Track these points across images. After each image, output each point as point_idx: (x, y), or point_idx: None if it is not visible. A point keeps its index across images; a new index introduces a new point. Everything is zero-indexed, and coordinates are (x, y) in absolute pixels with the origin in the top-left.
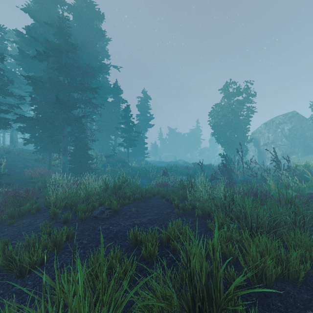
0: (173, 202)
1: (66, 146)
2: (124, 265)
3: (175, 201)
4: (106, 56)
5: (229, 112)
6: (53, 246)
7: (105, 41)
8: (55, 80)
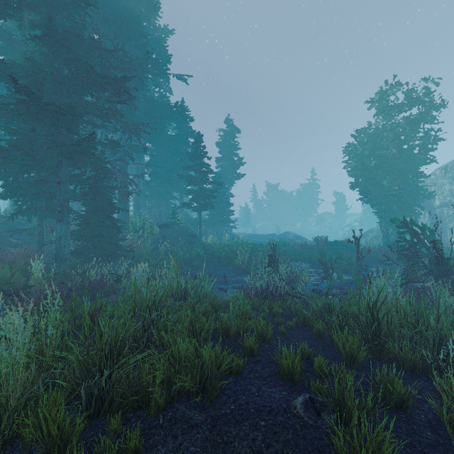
0: None
1: (64, 203)
2: None
3: None
4: (165, 57)
5: (390, 139)
6: None
7: (163, 33)
8: (40, 66)
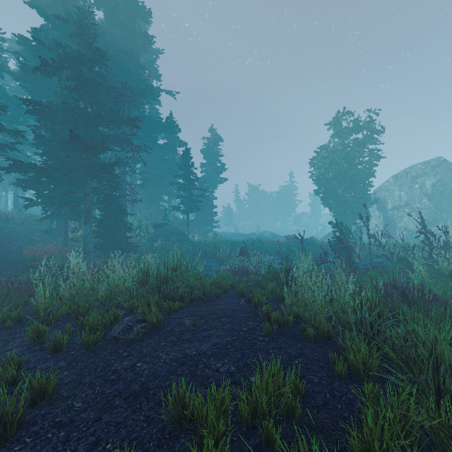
0: (259, 307)
1: (89, 210)
2: None
3: (264, 306)
4: (156, 76)
5: (342, 157)
6: None
7: (154, 54)
8: (71, 107)
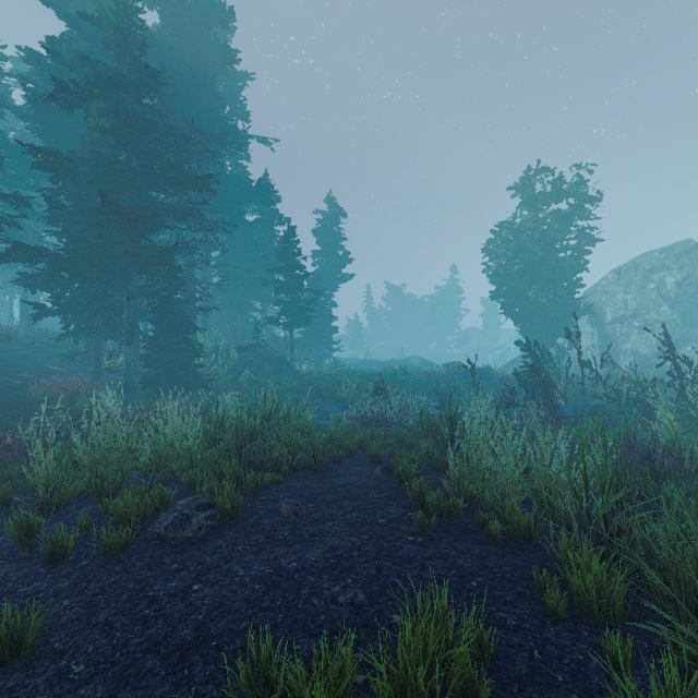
0: (406, 483)
1: (134, 322)
2: None
3: (414, 481)
4: (242, 114)
5: (534, 240)
6: None
7: (240, 80)
8: (106, 159)
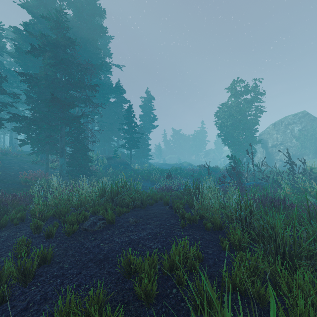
0: (177, 211)
1: (63, 147)
2: (106, 316)
3: (180, 210)
4: (108, 54)
5: (236, 111)
6: (20, 275)
7: (107, 39)
8: (51, 77)
